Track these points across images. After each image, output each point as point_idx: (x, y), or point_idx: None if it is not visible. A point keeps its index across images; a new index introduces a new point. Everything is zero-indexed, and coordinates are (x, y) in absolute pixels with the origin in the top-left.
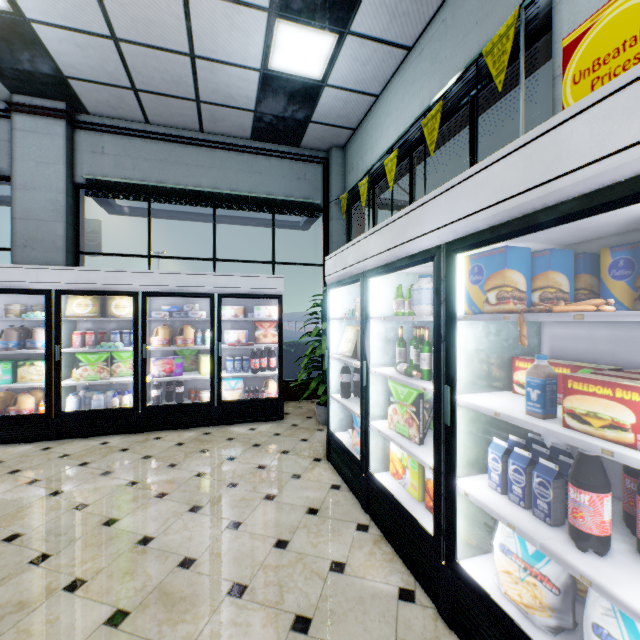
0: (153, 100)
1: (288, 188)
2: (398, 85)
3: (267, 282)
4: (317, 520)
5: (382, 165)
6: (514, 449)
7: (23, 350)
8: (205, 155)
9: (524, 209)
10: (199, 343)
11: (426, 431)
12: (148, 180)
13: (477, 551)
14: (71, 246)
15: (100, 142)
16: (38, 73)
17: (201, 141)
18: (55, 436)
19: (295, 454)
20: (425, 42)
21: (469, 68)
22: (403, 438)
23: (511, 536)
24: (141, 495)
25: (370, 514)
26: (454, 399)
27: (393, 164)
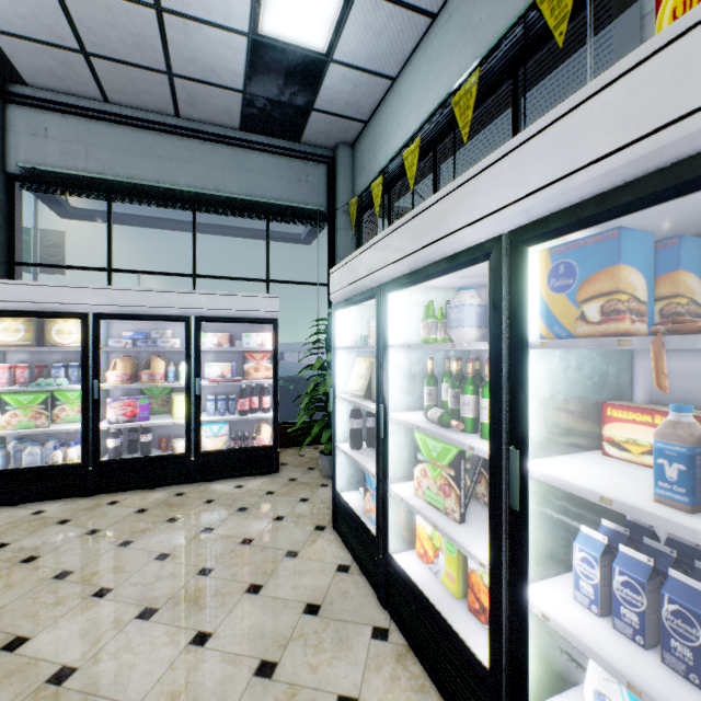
0: (111, 69)
1: (286, 191)
2: (419, 63)
3: (259, 303)
4: (318, 624)
5: (400, 161)
6: (620, 548)
7: None
8: (182, 146)
9: (670, 154)
10: (171, 379)
11: (467, 501)
12: (107, 174)
13: (552, 689)
14: (1, 254)
15: (42, 122)
16: None
17: (177, 128)
18: None
19: (292, 521)
20: (454, 6)
21: (516, 22)
22: (436, 512)
23: (613, 680)
24: (72, 594)
25: (390, 611)
26: (525, 469)
27: (414, 157)
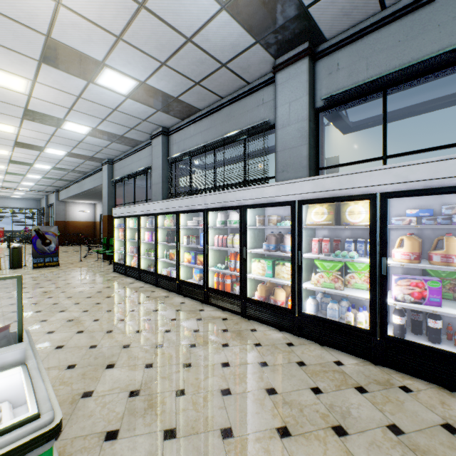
0: None
1: None
2: None
3: None
4: None
5: None
6: None
7: (277, 252)
8: None
9: None
10: None
11: None
12: (383, 72)
13: None
14: (312, 164)
15: (335, 61)
16: (287, 23)
17: None
18: (297, 332)
19: None
20: None
21: None
22: None
23: None
24: None
25: None
26: None
27: None
